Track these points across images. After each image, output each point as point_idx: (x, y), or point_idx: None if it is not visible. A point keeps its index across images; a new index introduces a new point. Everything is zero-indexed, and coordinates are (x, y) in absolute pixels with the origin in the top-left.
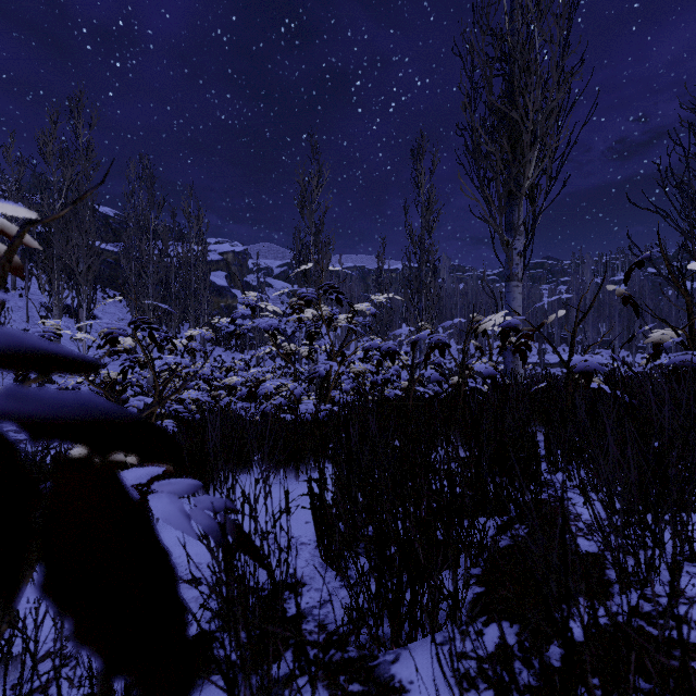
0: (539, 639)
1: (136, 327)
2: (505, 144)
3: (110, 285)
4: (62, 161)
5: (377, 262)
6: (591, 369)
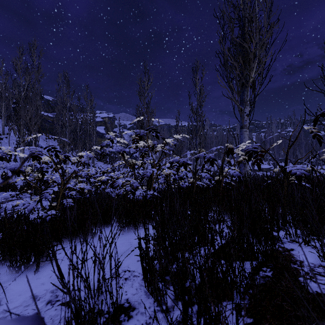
0: None
1: (48, 150)
2: (240, 59)
3: (49, 132)
4: (25, 72)
5: (176, 121)
6: (301, 173)
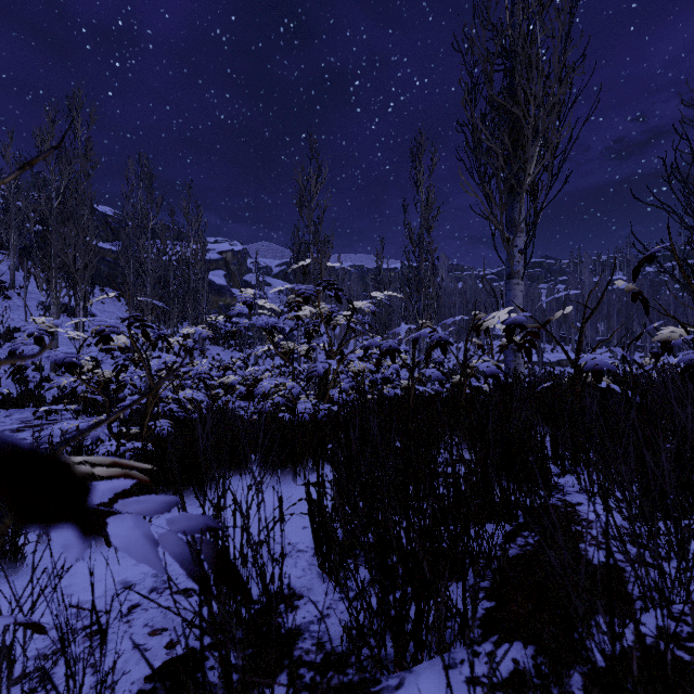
0: (559, 665)
1: (129, 325)
2: (506, 139)
3: (109, 284)
4: (60, 159)
5: (376, 261)
6: (601, 367)
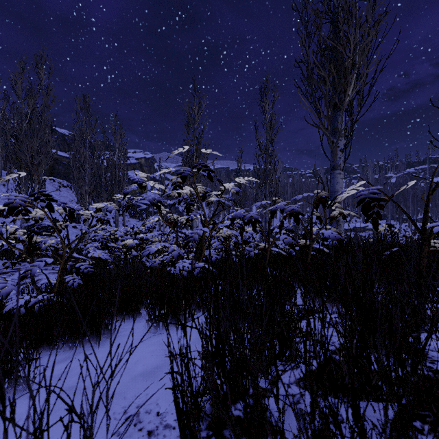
0: None
1: (35, 199)
2: (332, 69)
3: (64, 179)
4: (27, 94)
5: (237, 163)
6: None
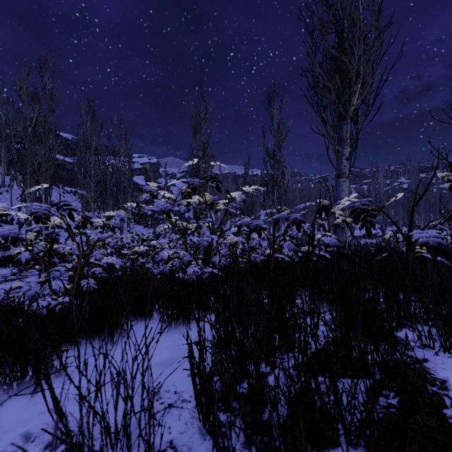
0: None
1: (57, 208)
2: (337, 79)
3: (68, 184)
4: (32, 100)
5: (245, 169)
6: (435, 242)
